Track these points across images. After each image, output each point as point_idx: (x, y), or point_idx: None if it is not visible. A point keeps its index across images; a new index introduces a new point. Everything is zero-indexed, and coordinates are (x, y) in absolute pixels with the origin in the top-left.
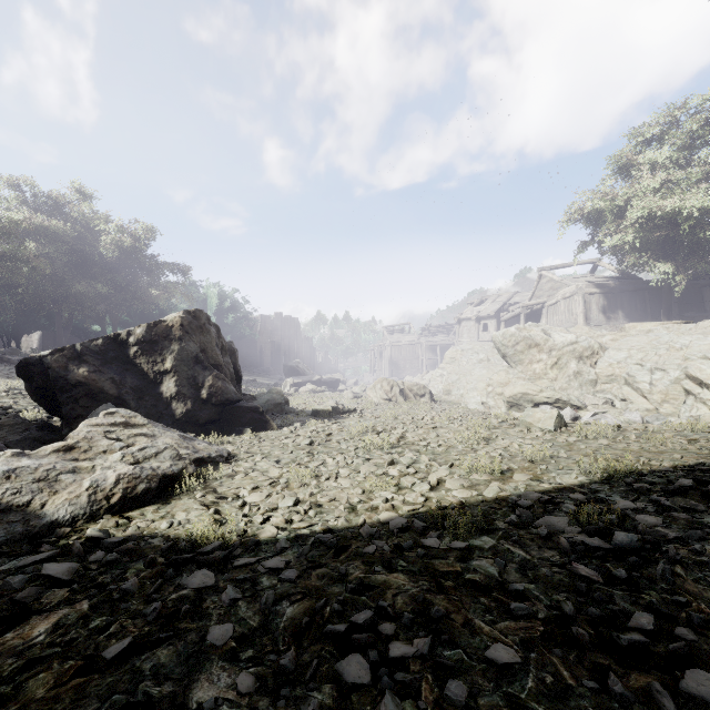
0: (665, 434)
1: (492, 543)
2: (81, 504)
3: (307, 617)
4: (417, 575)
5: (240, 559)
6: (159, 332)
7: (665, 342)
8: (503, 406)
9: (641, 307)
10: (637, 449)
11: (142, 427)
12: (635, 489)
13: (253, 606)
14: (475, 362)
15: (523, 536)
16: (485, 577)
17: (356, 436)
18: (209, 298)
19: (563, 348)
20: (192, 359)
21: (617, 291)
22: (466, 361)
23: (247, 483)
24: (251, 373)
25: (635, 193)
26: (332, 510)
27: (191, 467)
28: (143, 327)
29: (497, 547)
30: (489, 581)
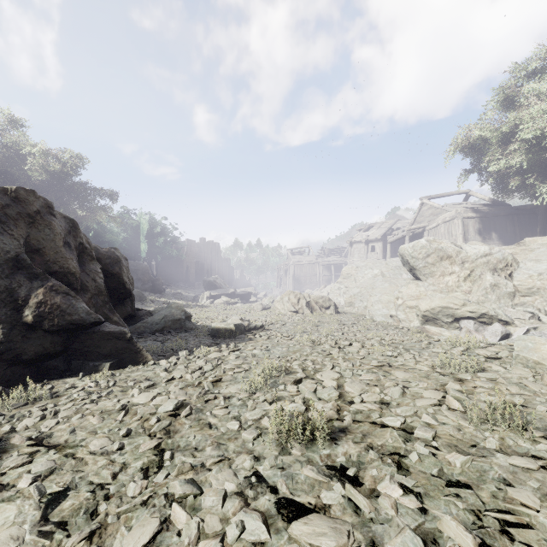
0: None
1: None
2: None
3: None
4: None
5: None
6: None
7: None
8: (415, 320)
9: (511, 230)
10: None
11: None
12: None
13: None
14: (370, 276)
15: None
16: None
17: (260, 387)
18: (140, 224)
19: (476, 260)
20: (7, 263)
21: (490, 215)
22: (362, 276)
23: None
24: (178, 287)
25: (520, 121)
26: None
27: None
28: None
29: None
30: None
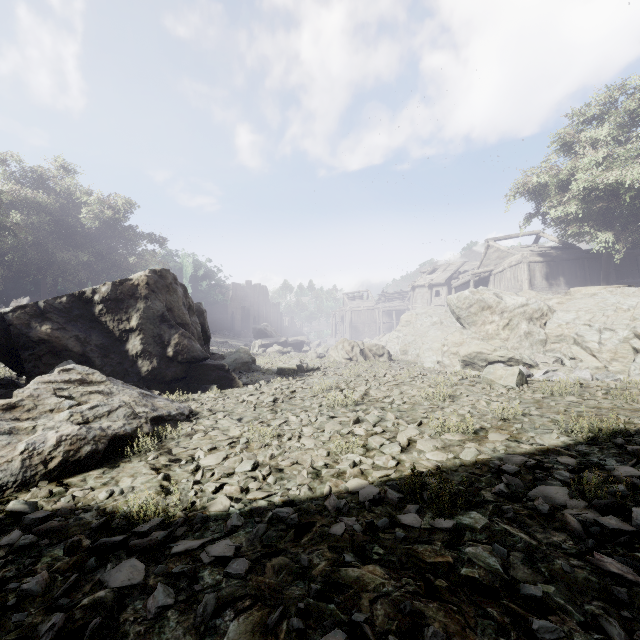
0: (630, 391)
1: (483, 520)
2: (12, 470)
3: (256, 639)
4: (398, 568)
5: (181, 543)
6: (124, 290)
7: (611, 304)
8: (457, 365)
9: (581, 275)
10: (610, 407)
11: (99, 384)
12: (629, 452)
13: (186, 618)
14: (429, 324)
15: (518, 511)
16: (485, 572)
17: (320, 393)
18: (184, 267)
19: (514, 310)
20: (158, 318)
21: (559, 259)
22: (420, 323)
23: (206, 443)
24: (223, 335)
25: (577, 168)
26: (294, 476)
27: (146, 426)
28: (108, 285)
29: (491, 527)
30: (492, 580)
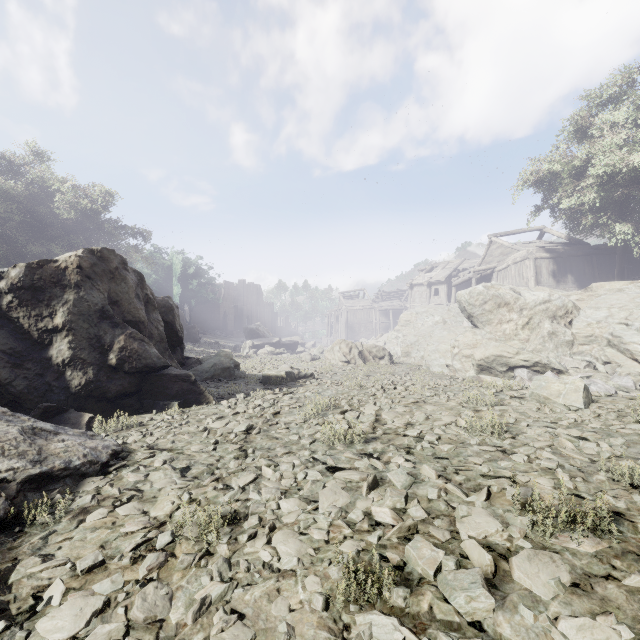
0: None
1: None
2: None
3: None
4: None
5: None
6: (45, 275)
7: None
8: (471, 369)
9: (589, 272)
10: None
11: None
12: None
13: None
14: (430, 324)
15: None
16: None
17: (313, 417)
18: (173, 264)
19: (534, 307)
20: (96, 313)
21: (566, 255)
22: (421, 323)
23: (96, 540)
24: (215, 336)
25: (593, 154)
26: None
27: None
28: (20, 268)
29: None
30: None
